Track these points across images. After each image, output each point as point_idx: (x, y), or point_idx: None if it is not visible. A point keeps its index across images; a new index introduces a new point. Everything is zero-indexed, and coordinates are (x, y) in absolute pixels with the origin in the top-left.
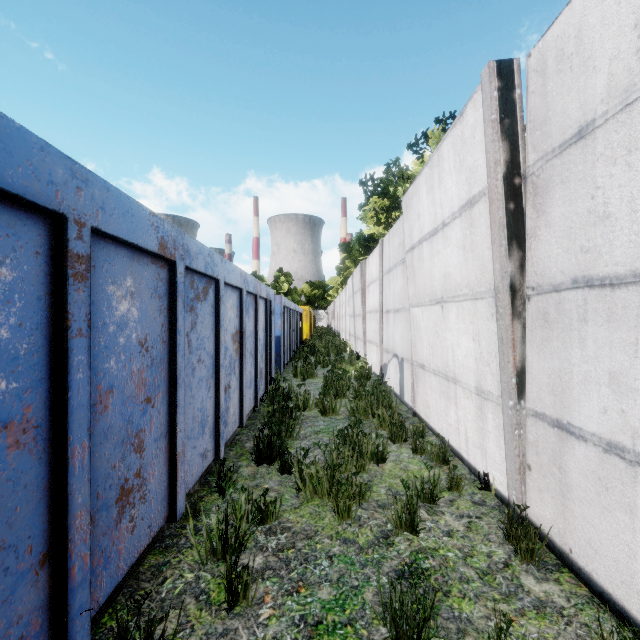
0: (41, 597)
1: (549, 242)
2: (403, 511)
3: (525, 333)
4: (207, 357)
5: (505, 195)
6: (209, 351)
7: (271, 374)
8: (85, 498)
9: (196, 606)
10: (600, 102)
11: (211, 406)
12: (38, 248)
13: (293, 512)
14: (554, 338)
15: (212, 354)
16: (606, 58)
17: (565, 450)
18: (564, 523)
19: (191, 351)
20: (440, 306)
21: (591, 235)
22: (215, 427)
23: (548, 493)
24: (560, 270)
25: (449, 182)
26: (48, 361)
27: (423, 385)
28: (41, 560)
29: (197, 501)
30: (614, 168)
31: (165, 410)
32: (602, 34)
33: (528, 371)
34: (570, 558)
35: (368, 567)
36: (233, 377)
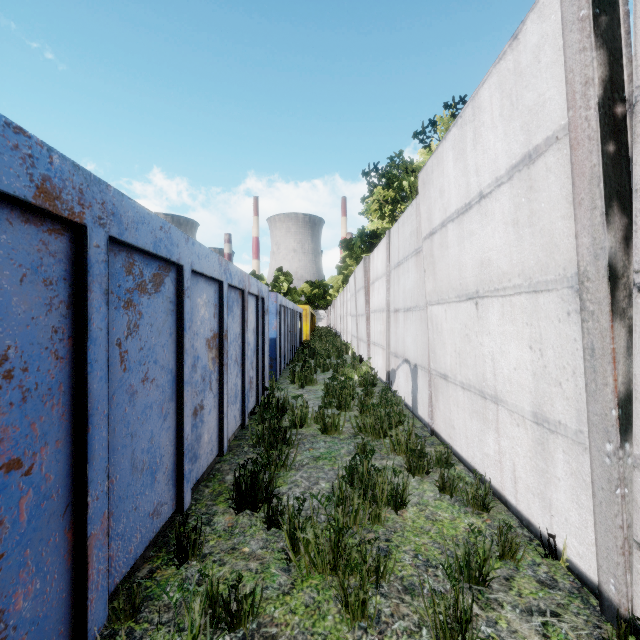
0: None
1: None
2: (447, 614)
3: (631, 341)
4: (161, 373)
5: (601, 131)
6: (165, 364)
7: (264, 382)
8: None
9: None
10: None
11: (169, 440)
12: None
13: (280, 602)
14: None
15: (171, 368)
16: None
17: None
18: None
19: (127, 367)
20: (473, 303)
21: None
22: (177, 467)
23: None
24: None
25: (491, 138)
26: None
27: (445, 399)
28: None
29: (137, 590)
30: None
31: (63, 471)
32: None
33: (638, 399)
34: None
35: None
36: (208, 394)
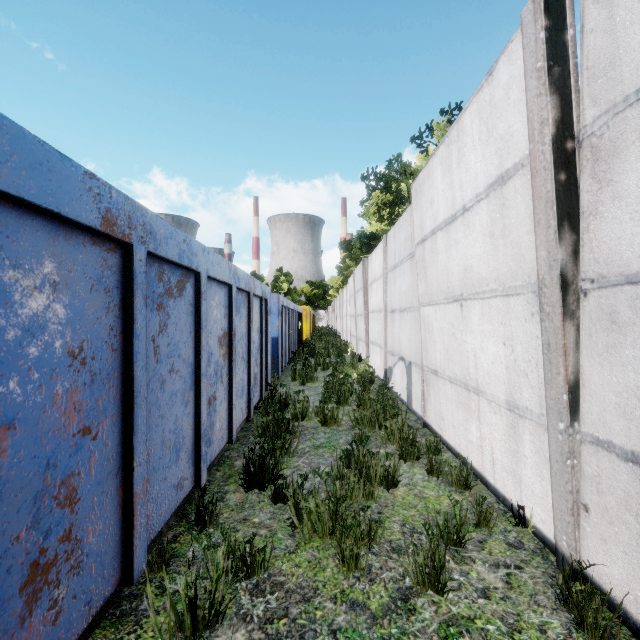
0: None
1: (619, 219)
2: (426, 563)
3: (579, 337)
4: (183, 366)
5: (554, 163)
6: (186, 358)
7: (267, 379)
8: None
9: None
10: None
11: (189, 424)
12: None
13: (287, 559)
14: (627, 345)
15: (191, 361)
16: None
17: None
18: None
19: (159, 360)
20: (459, 304)
21: None
22: (195, 449)
23: (617, 546)
24: (638, 255)
25: (472, 158)
26: None
27: (436, 393)
28: None
29: (167, 547)
30: None
31: (116, 440)
32: None
33: (584, 385)
34: None
35: None
36: (220, 386)
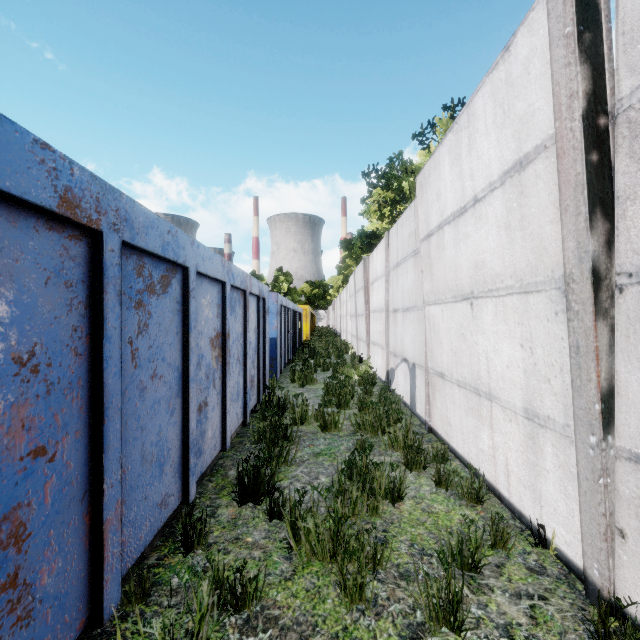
0: None
1: None
2: (440, 596)
3: (614, 339)
4: (168, 370)
5: (585, 141)
6: (172, 362)
7: (265, 381)
8: None
9: None
10: None
11: (176, 434)
12: None
13: (282, 587)
14: None
15: (177, 365)
16: None
17: None
18: None
19: (138, 364)
20: (468, 303)
21: None
22: (182, 461)
23: None
24: None
25: (485, 144)
26: None
27: (442, 397)
28: None
29: (147, 575)
30: None
31: (81, 459)
32: None
33: (619, 394)
34: None
35: None
36: (212, 391)
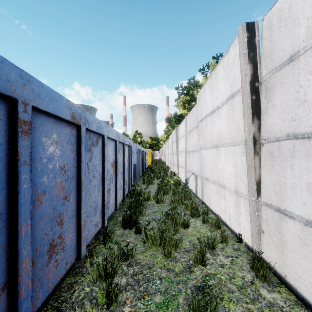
0: (2, 307)
1: (274, 115)
2: (198, 254)
3: (261, 162)
4: (98, 175)
5: (250, 92)
6: (99, 172)
7: (131, 183)
8: (28, 252)
9: (90, 306)
10: (302, 41)
11: (100, 200)
12: (0, 116)
13: (141, 254)
14: (276, 165)
15: (100, 173)
16: (305, 18)
17: (282, 223)
18: (282, 261)
19: (89, 172)
20: (216, 149)
21: (297, 111)
22: (102, 210)
23: (273, 245)
24: (280, 130)
25: (221, 86)
26: (6, 178)
27: (207, 188)
28: (2, 287)
29: (92, 249)
30: (310, 76)
31: (75, 202)
32: (303, 6)
33: (262, 182)
34: (285, 280)
35: (180, 284)
36: (112, 185)
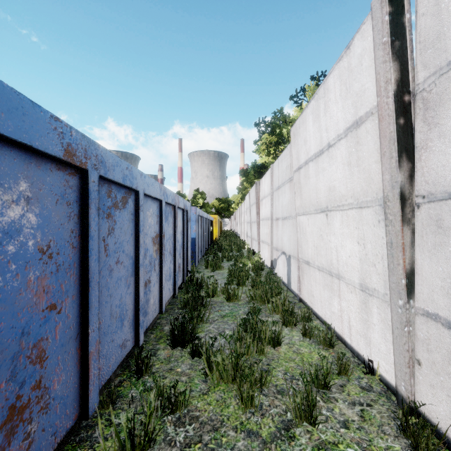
0: None
1: (443, 152)
2: (302, 402)
3: (414, 238)
4: (126, 258)
5: (395, 111)
6: (128, 253)
7: (188, 267)
8: None
9: None
10: None
11: (131, 301)
12: None
13: (201, 399)
14: (450, 243)
15: (132, 255)
16: None
17: None
18: None
19: (108, 254)
20: (325, 214)
21: None
22: (135, 318)
23: (442, 391)
24: None
25: (335, 109)
26: None
27: (308, 278)
28: None
29: (114, 390)
30: None
31: (76, 313)
32: None
33: (417, 273)
34: None
35: None
36: (153, 273)
